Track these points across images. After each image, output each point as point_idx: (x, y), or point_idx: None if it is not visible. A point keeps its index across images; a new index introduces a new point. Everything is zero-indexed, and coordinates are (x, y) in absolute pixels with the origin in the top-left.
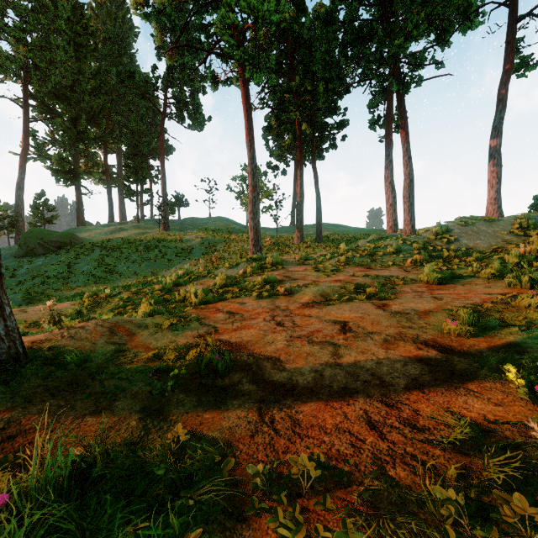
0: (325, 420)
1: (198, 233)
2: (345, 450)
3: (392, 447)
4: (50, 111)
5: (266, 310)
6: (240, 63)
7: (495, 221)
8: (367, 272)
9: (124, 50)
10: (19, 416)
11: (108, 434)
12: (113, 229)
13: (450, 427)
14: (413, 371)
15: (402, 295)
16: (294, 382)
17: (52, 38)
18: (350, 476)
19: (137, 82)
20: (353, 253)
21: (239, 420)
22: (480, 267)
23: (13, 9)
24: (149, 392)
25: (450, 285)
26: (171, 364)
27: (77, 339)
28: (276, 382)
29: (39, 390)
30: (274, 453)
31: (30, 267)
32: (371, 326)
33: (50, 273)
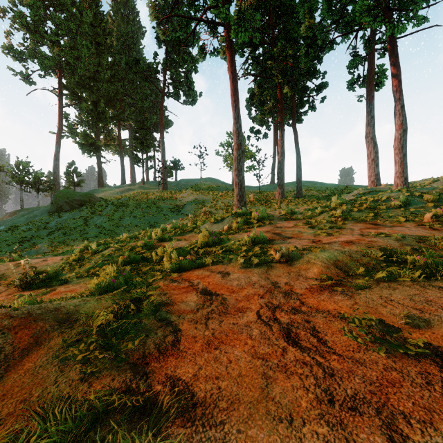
0: None
1: (190, 191)
2: None
3: None
4: (78, 98)
5: (259, 291)
6: (226, 28)
7: None
8: (380, 230)
9: (133, 45)
10: None
11: None
12: (123, 190)
13: None
14: None
15: None
16: None
17: (78, 39)
18: None
19: (142, 68)
20: (348, 207)
21: None
22: None
23: (50, 19)
24: None
25: None
26: None
27: None
28: None
29: None
30: None
31: (58, 221)
32: None
33: (72, 226)
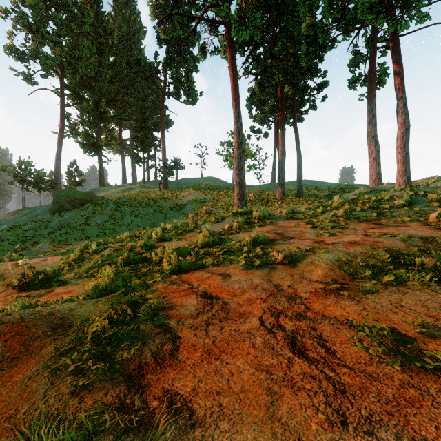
0: None
1: (191, 190)
2: None
3: None
4: (79, 98)
5: (262, 295)
6: (226, 26)
7: None
8: (384, 230)
9: (134, 45)
10: None
11: None
12: (124, 189)
13: None
14: None
15: None
16: None
17: (80, 39)
18: None
19: (142, 67)
20: (350, 206)
21: None
22: None
23: (52, 20)
24: None
25: None
26: None
27: None
28: None
29: None
30: None
31: (60, 220)
32: None
33: (73, 225)
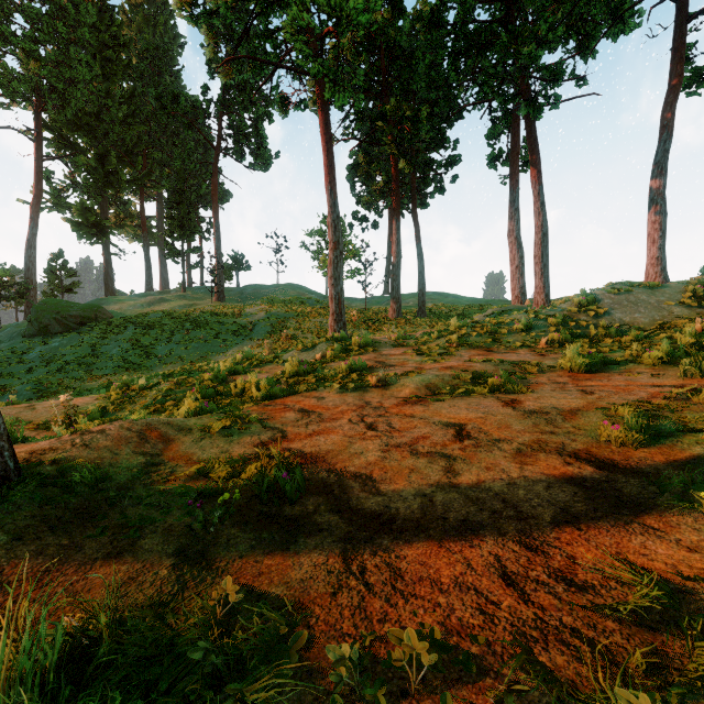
0: (439, 571)
1: (263, 305)
2: (471, 618)
3: (540, 615)
4: (69, 146)
5: (353, 408)
6: (318, 80)
7: (659, 288)
8: (488, 356)
9: (166, 66)
10: (2, 562)
11: (126, 589)
12: (152, 300)
13: (626, 584)
14: (561, 497)
15: (537, 387)
16: (393, 512)
17: (72, 50)
18: (480, 662)
19: (183, 108)
20: (468, 331)
21: (316, 569)
22: (642, 350)
23: (21, 13)
24: (188, 525)
25: (603, 374)
26: (220, 484)
27: (93, 448)
28: (367, 510)
29: (34, 522)
30: (366, 622)
31: (43, 350)
32: (497, 431)
33: (69, 358)
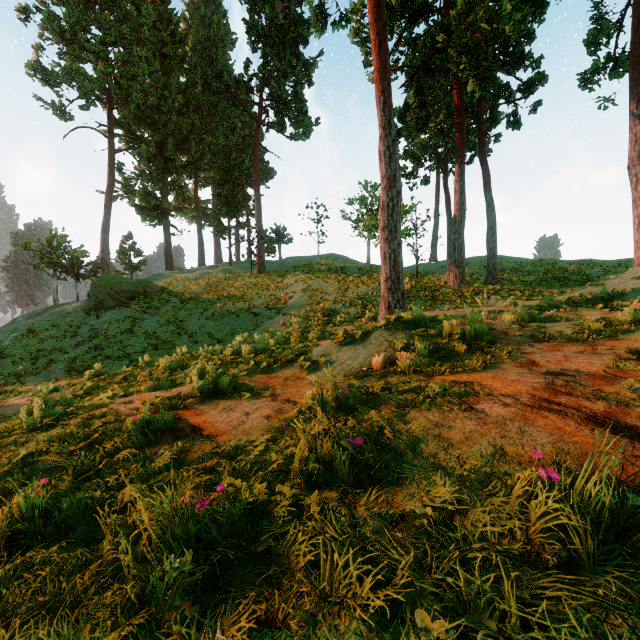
0: None
1: (300, 275)
2: None
3: None
4: (136, 139)
5: None
6: None
7: None
8: None
9: (216, 55)
10: None
11: None
12: (198, 274)
13: None
14: None
15: None
16: None
17: (134, 49)
18: None
19: (226, 84)
20: None
21: None
22: None
23: (93, 21)
24: None
25: None
26: None
27: None
28: None
29: None
30: None
31: (95, 324)
32: None
33: (111, 332)
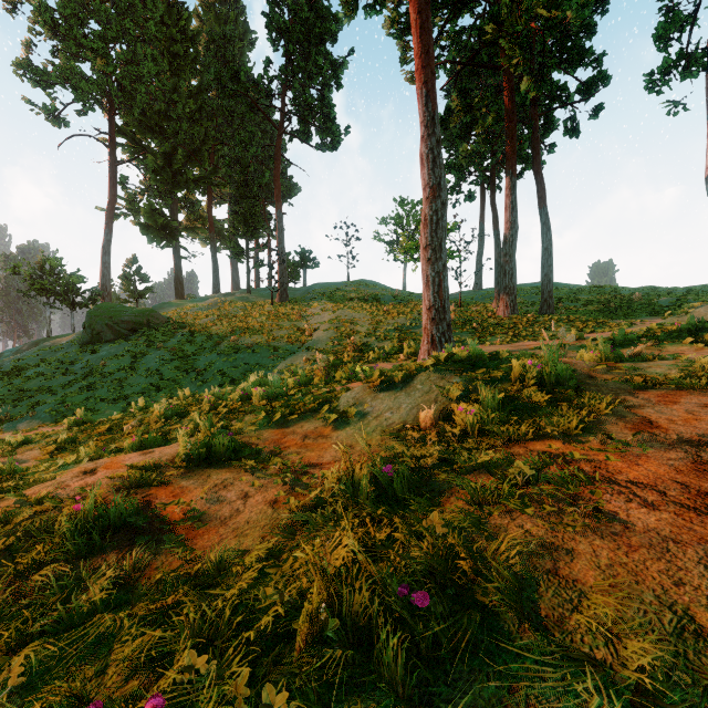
0: None
1: (328, 303)
2: None
3: None
4: (142, 150)
5: None
6: None
7: None
8: None
9: (233, 55)
10: None
11: None
12: (212, 303)
13: None
14: None
15: None
16: None
17: (139, 46)
18: None
19: (243, 86)
20: None
21: None
22: None
23: (91, 14)
24: None
25: None
26: None
27: None
28: None
29: None
30: None
31: (90, 360)
32: None
33: (108, 370)
